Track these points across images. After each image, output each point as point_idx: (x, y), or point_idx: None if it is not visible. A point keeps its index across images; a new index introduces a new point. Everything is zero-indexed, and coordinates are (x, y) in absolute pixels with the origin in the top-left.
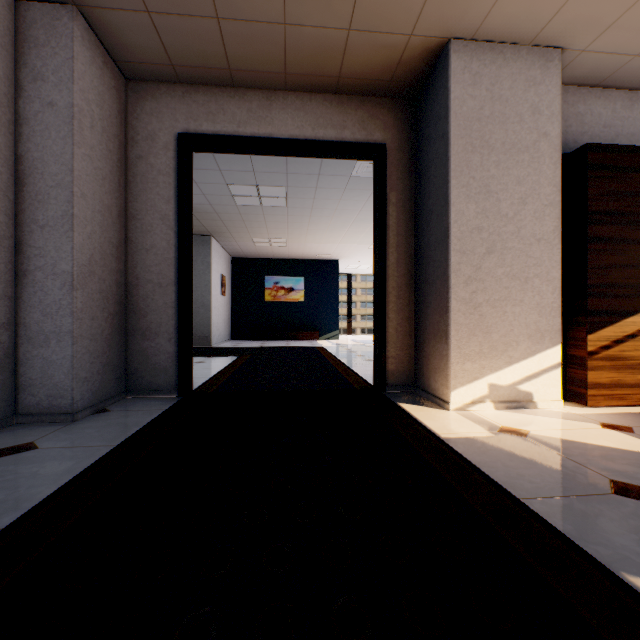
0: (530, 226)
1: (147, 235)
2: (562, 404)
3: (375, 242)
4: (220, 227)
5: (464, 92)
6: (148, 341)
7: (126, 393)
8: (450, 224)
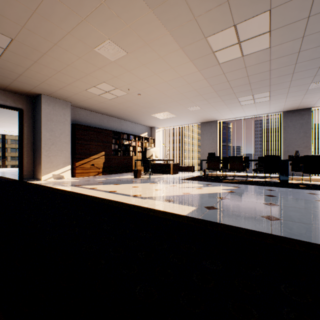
0: (63, 139)
1: None
2: (71, 177)
3: (19, 137)
4: None
5: (46, 107)
6: None
7: None
8: (42, 137)
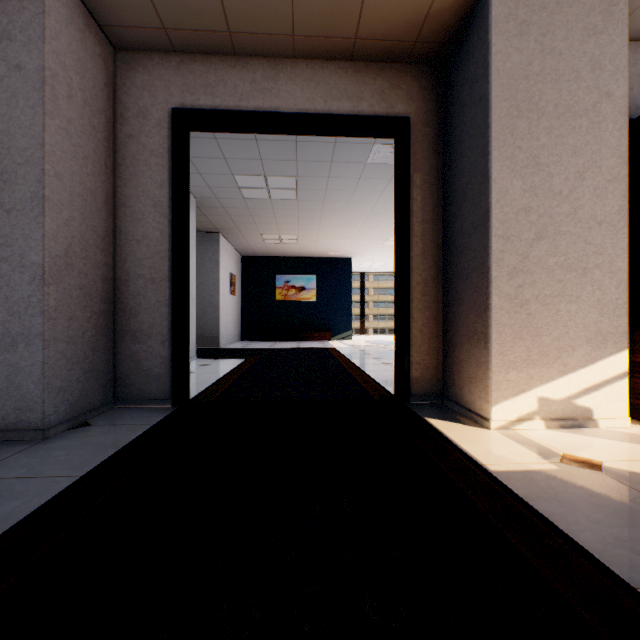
0: (589, 206)
1: (138, 224)
2: (629, 423)
3: (396, 231)
4: (228, 223)
5: (508, 44)
6: (139, 344)
7: (115, 402)
8: (491, 204)
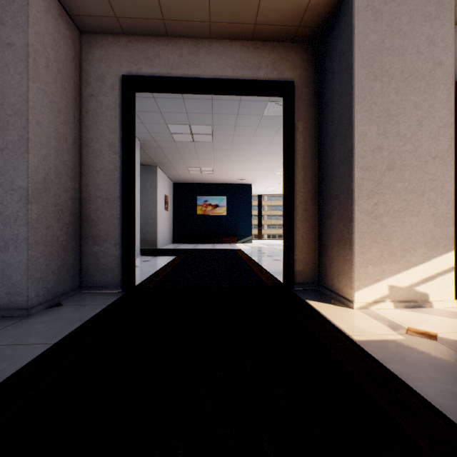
0: (426, 145)
1: (97, 159)
2: (455, 304)
3: (285, 164)
4: (163, 159)
5: (367, 27)
6: (98, 246)
7: (80, 288)
8: (354, 144)
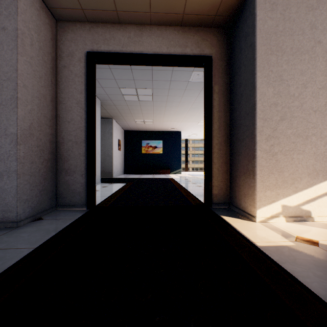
0: (309, 102)
1: (68, 113)
2: None
3: (205, 116)
4: (117, 113)
5: (265, 15)
6: (69, 176)
7: (56, 207)
8: (256, 101)
